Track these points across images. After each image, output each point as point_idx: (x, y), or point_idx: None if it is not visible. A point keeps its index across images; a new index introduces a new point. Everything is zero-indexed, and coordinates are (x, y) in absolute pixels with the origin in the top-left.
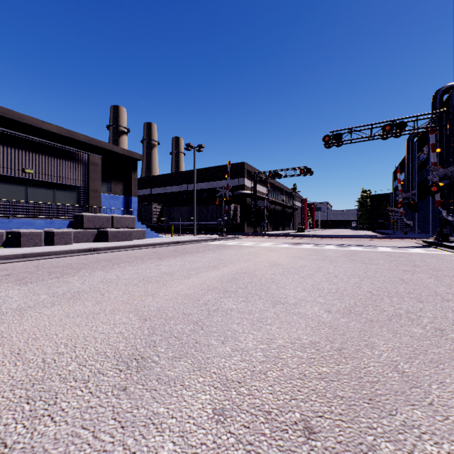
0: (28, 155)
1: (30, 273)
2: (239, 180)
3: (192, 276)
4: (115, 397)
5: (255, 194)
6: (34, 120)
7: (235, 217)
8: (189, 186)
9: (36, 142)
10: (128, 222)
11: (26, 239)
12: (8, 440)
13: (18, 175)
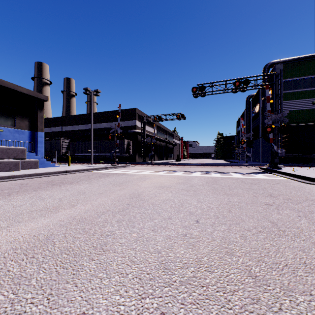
0: None
1: None
2: (132, 122)
3: None
4: None
5: (144, 132)
6: None
7: (128, 150)
8: (93, 126)
9: None
10: (16, 153)
11: None
12: None
13: None
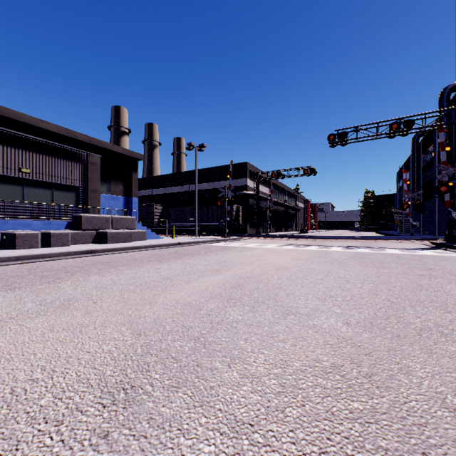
0: (24, 154)
1: (21, 277)
2: (241, 180)
3: (193, 281)
4: (93, 449)
5: (258, 194)
6: (32, 119)
7: (237, 218)
8: (191, 187)
9: (33, 140)
10: (127, 223)
11: (21, 241)
12: None
13: (15, 175)
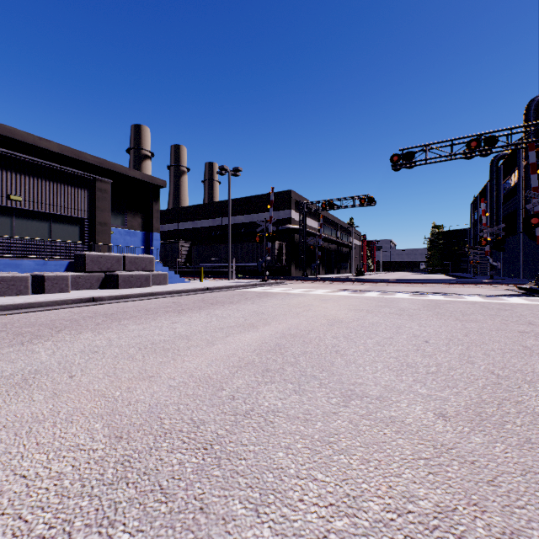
0: (14, 178)
1: None
2: (285, 212)
3: (218, 341)
4: None
5: (305, 229)
6: (29, 137)
7: (279, 257)
8: (224, 220)
9: (25, 161)
10: (144, 263)
11: (6, 285)
12: None
13: (2, 203)
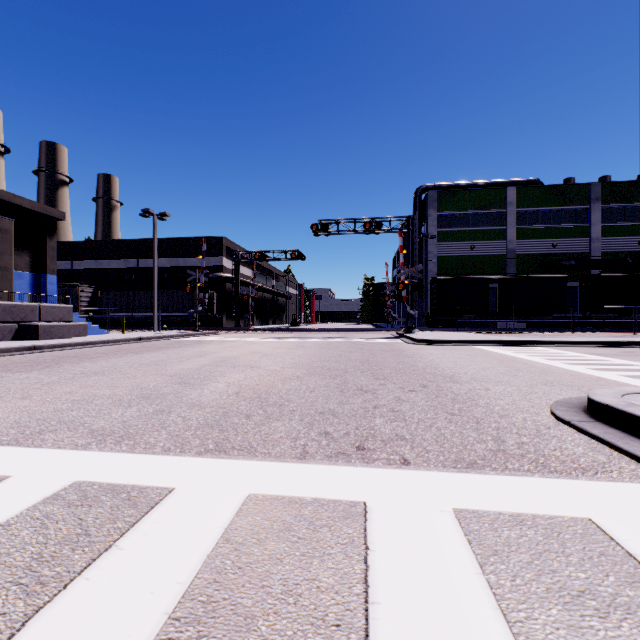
0: None
1: (4, 367)
2: (216, 259)
3: (185, 361)
4: (184, 387)
5: (238, 278)
6: None
7: (210, 307)
8: (141, 262)
9: None
10: (62, 313)
11: None
12: (154, 393)
13: None
